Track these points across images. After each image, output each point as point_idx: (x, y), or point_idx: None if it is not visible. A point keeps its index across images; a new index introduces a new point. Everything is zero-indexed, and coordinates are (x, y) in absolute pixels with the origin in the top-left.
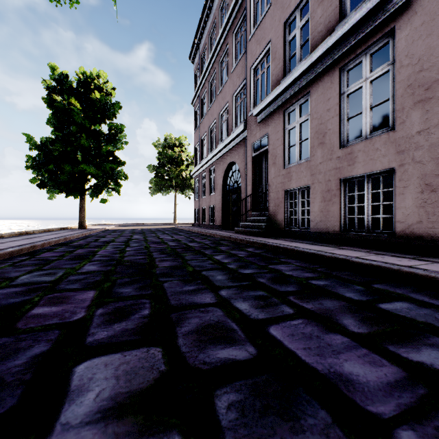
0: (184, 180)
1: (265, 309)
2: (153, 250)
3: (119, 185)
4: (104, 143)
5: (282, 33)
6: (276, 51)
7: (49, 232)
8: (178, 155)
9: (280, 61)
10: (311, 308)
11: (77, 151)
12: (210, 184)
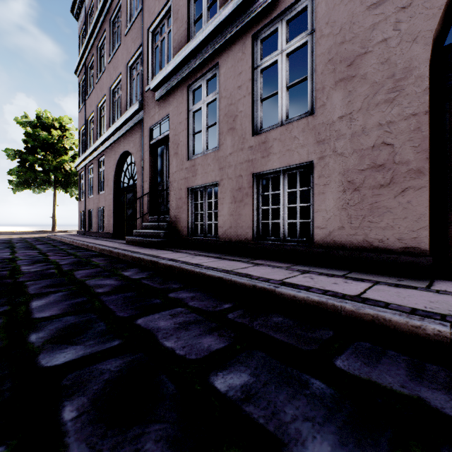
0: (68, 174)
1: None
2: None
3: None
4: None
5: None
6: (179, 9)
7: None
8: (58, 140)
9: (184, 22)
10: None
11: None
12: (99, 179)
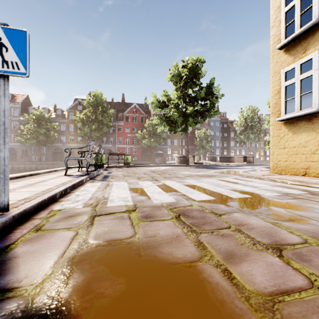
0: None
1: None
2: None
3: None
4: None
5: None
6: None
7: None
8: None
9: None
10: None
11: None
12: None
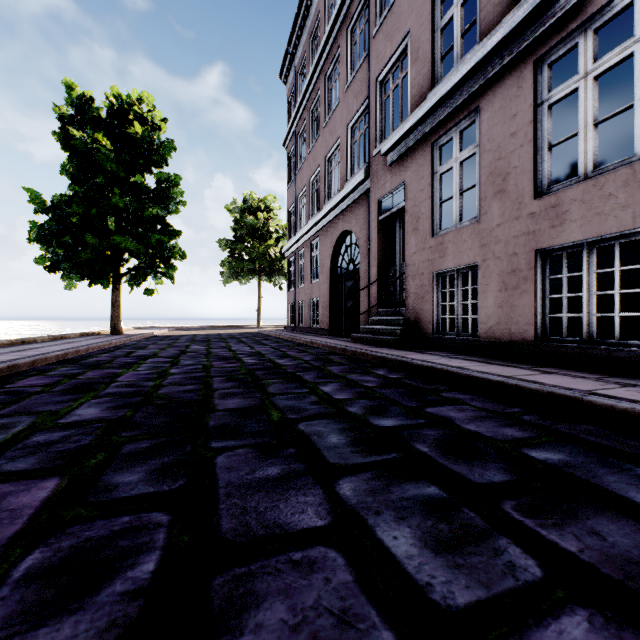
0: (273, 261)
1: (462, 557)
2: (215, 372)
3: (173, 268)
4: (150, 204)
5: (429, 16)
6: (419, 47)
7: (62, 339)
8: (264, 224)
9: (426, 62)
10: (579, 552)
11: (107, 216)
12: (311, 266)
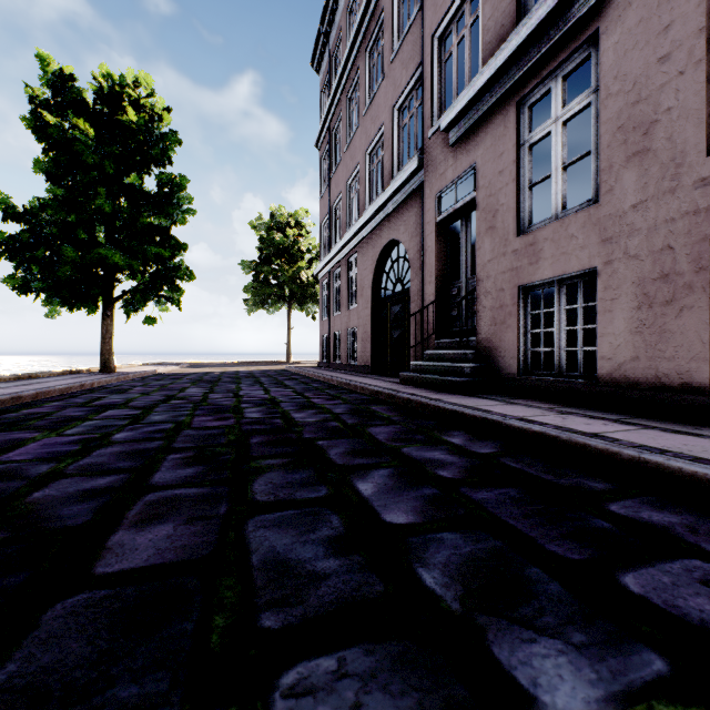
0: (305, 285)
1: None
2: (183, 439)
3: (178, 290)
4: (150, 212)
5: None
6: None
7: (27, 379)
8: (294, 242)
9: None
10: None
11: (93, 225)
12: (348, 288)
